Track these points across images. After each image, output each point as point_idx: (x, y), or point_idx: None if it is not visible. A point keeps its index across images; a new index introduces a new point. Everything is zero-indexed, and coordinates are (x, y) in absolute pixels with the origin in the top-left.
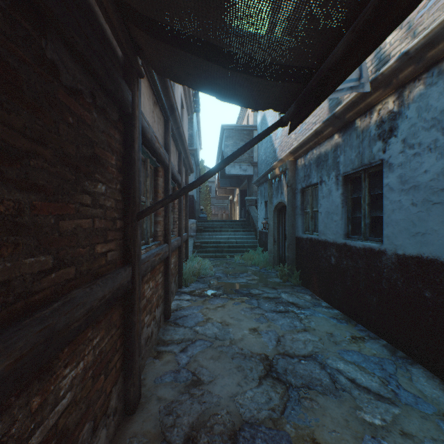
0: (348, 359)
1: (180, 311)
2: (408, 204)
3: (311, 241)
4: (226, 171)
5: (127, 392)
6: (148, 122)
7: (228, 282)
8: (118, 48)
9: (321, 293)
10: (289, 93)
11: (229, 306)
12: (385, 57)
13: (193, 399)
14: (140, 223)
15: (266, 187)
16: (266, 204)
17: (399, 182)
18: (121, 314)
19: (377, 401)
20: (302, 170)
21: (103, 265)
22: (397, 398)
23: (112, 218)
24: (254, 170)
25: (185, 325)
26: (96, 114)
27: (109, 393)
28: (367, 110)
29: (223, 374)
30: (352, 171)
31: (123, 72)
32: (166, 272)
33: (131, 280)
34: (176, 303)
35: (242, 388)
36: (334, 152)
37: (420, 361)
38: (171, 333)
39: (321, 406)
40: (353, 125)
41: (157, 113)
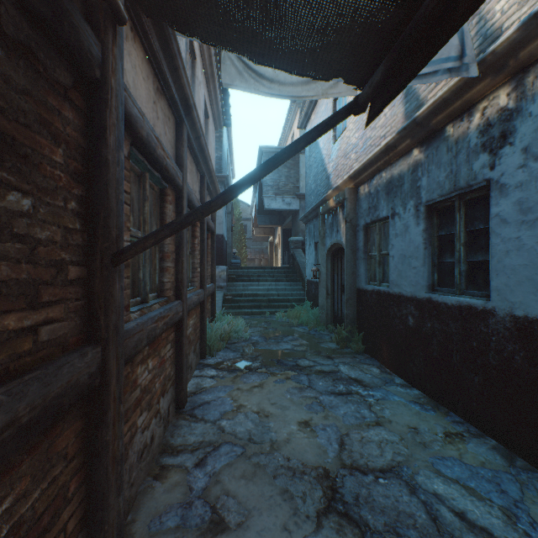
0: (448, 474)
1: (200, 395)
2: (534, 242)
3: (379, 294)
4: (265, 205)
5: None
6: (140, 110)
7: (268, 348)
8: None
9: (393, 365)
10: (378, 37)
11: (269, 385)
12: (494, 32)
13: None
14: (121, 270)
15: (317, 224)
16: (316, 246)
17: (518, 211)
18: (79, 432)
19: None
20: (366, 200)
21: (26, 352)
22: None
23: (55, 262)
24: (301, 204)
25: (206, 417)
26: (2, 50)
27: None
28: (464, 111)
29: (261, 507)
30: (440, 197)
31: (86, 8)
32: (178, 341)
33: (99, 370)
34: (196, 382)
35: (291, 536)
36: (412, 174)
37: None
38: (183, 432)
39: None
40: (442, 134)
41: (162, 107)
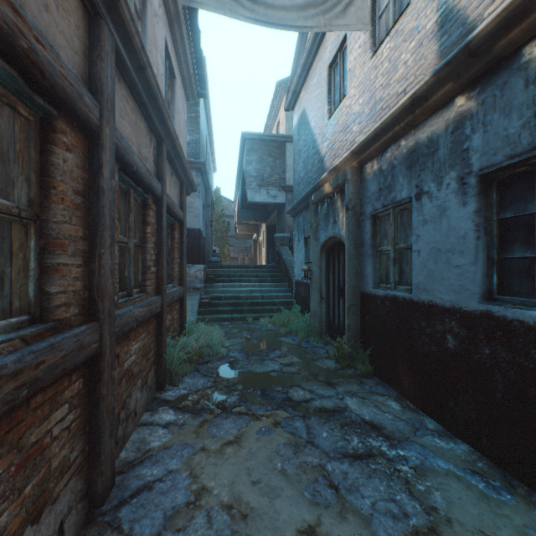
0: None
1: (140, 469)
2: None
3: (396, 301)
4: (248, 198)
5: None
6: None
7: (250, 370)
8: None
9: (420, 399)
10: None
11: (250, 439)
12: None
13: None
14: None
15: (307, 217)
16: (306, 242)
17: None
18: None
19: None
20: (375, 180)
21: None
22: None
23: None
24: (287, 197)
25: (137, 528)
26: None
27: None
28: None
29: None
30: (510, 159)
31: None
32: (93, 391)
33: None
34: (140, 437)
35: None
36: (453, 133)
37: None
38: None
39: None
40: (514, 61)
41: None
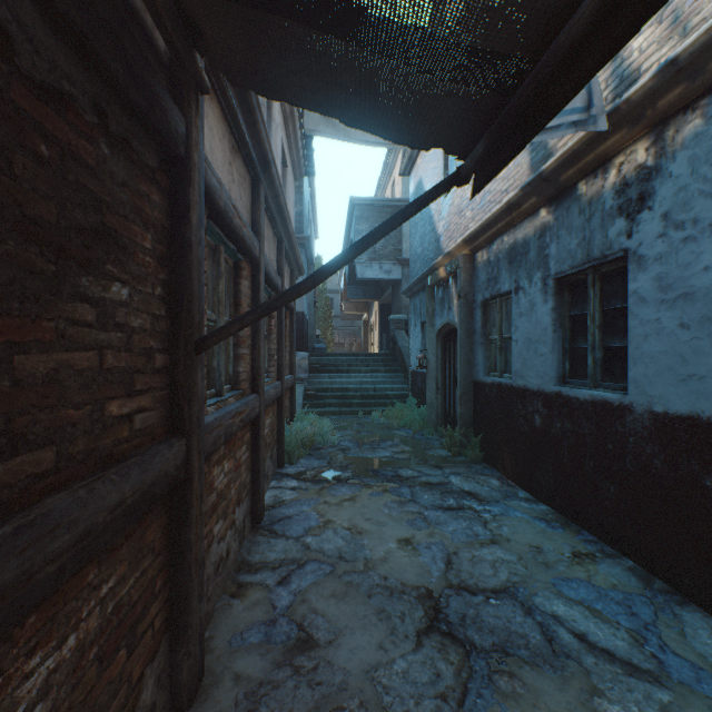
0: (571, 596)
1: (280, 509)
2: (674, 325)
3: (500, 388)
4: (358, 274)
5: (177, 669)
6: (219, 178)
7: (361, 456)
8: (159, 33)
9: (517, 476)
10: (476, 117)
11: (363, 498)
12: (631, 74)
13: (298, 679)
14: (202, 358)
15: (424, 299)
16: (423, 327)
17: (658, 288)
18: (164, 527)
19: (628, 677)
20: (485, 270)
21: (125, 439)
22: (664, 670)
23: (145, 350)
24: (404, 271)
25: (288, 533)
26: (108, 149)
27: (137, 681)
28: (598, 166)
29: (353, 626)
30: (571, 269)
31: (170, 81)
32: (254, 442)
33: (184, 464)
34: (273, 494)
35: (387, 654)
36: (539, 240)
37: (696, 598)
38: (262, 549)
39: (530, 688)
40: (573, 192)
41: (237, 167)
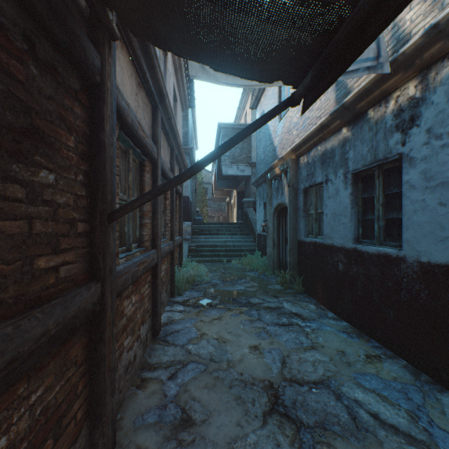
0: (366, 386)
1: (171, 326)
2: (435, 204)
3: (316, 245)
4: (223, 172)
5: (95, 446)
6: (127, 102)
7: (225, 289)
8: None
9: (327, 302)
10: (307, 53)
11: (226, 318)
12: (404, 37)
13: None
14: (114, 225)
15: (265, 188)
16: (264, 205)
17: (423, 179)
18: (84, 346)
19: (409, 446)
20: (305, 168)
21: (51, 285)
22: (433, 440)
23: (69, 220)
24: (252, 170)
25: (176, 342)
26: (37, 70)
27: None
28: (382, 98)
29: (220, 409)
30: (363, 167)
31: (89, 29)
32: (154, 282)
33: (99, 300)
34: (167, 315)
35: (243, 430)
36: (341, 148)
37: None
38: (158, 353)
39: None
40: (365, 116)
41: (142, 97)
